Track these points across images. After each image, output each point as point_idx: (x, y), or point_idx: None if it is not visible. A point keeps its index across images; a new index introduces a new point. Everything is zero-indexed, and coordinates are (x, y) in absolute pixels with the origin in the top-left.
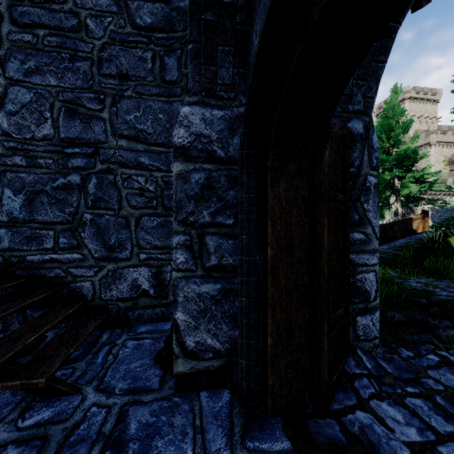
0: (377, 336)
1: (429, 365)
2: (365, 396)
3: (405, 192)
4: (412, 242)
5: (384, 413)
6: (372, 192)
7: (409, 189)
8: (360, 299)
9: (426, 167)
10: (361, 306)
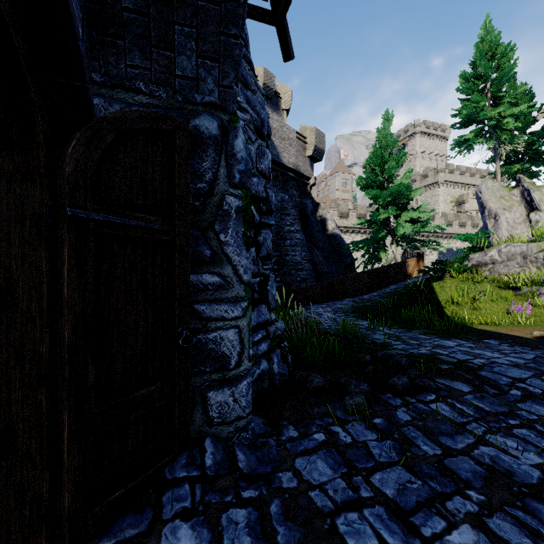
0: (241, 416)
1: (305, 449)
2: (169, 515)
3: (400, 232)
4: (400, 288)
5: (171, 543)
6: (234, 218)
7: (404, 229)
8: (214, 366)
9: (422, 206)
10: (215, 377)
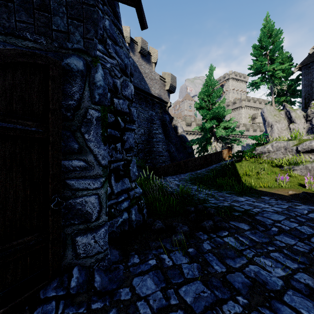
0: (100, 251)
1: (141, 271)
2: None
3: (218, 134)
4: (218, 167)
5: None
6: (94, 124)
7: (221, 132)
8: (81, 220)
9: (231, 119)
10: (81, 227)
